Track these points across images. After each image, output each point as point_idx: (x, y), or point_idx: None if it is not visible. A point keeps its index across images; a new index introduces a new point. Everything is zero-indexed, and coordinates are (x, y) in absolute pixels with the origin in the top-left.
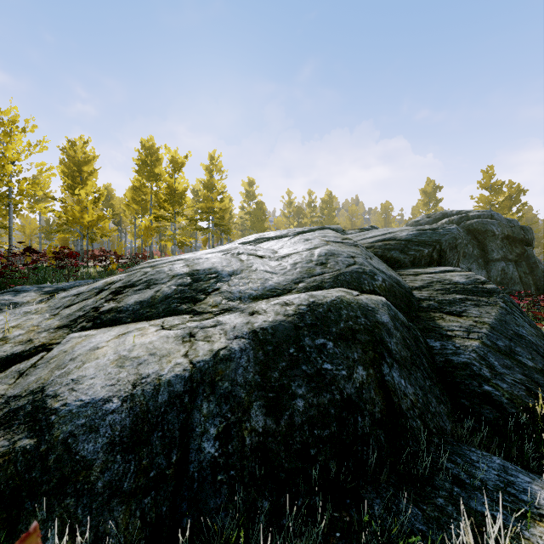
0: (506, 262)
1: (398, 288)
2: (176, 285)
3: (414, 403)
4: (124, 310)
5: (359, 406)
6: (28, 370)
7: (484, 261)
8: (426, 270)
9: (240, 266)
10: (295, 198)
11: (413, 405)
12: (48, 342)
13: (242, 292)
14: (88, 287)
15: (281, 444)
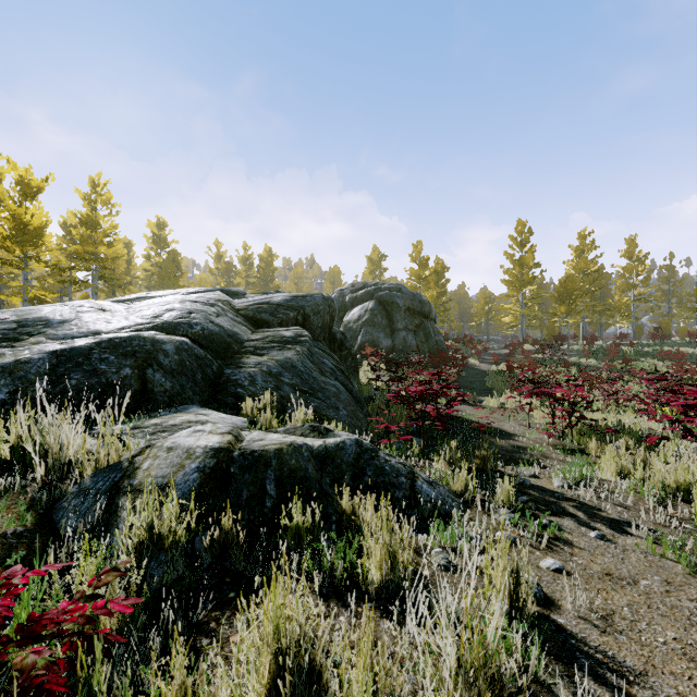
0: (407, 331)
1: (221, 337)
2: None
3: (168, 390)
4: None
5: (120, 386)
6: None
7: (391, 330)
8: (278, 329)
9: (75, 316)
10: (226, 251)
11: (167, 391)
12: None
13: (67, 335)
14: None
15: (54, 398)
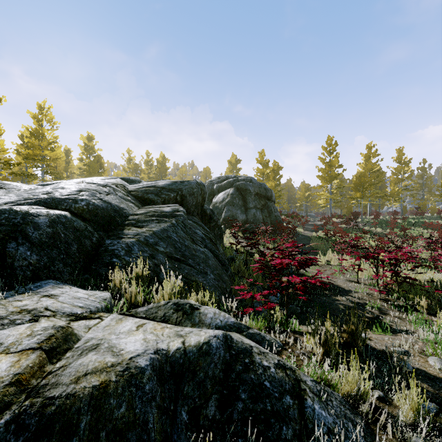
0: (256, 209)
1: (105, 211)
2: None
3: (32, 264)
4: None
5: None
6: None
7: (245, 208)
8: (160, 206)
9: None
10: (134, 156)
11: (30, 264)
12: None
13: None
14: None
15: None
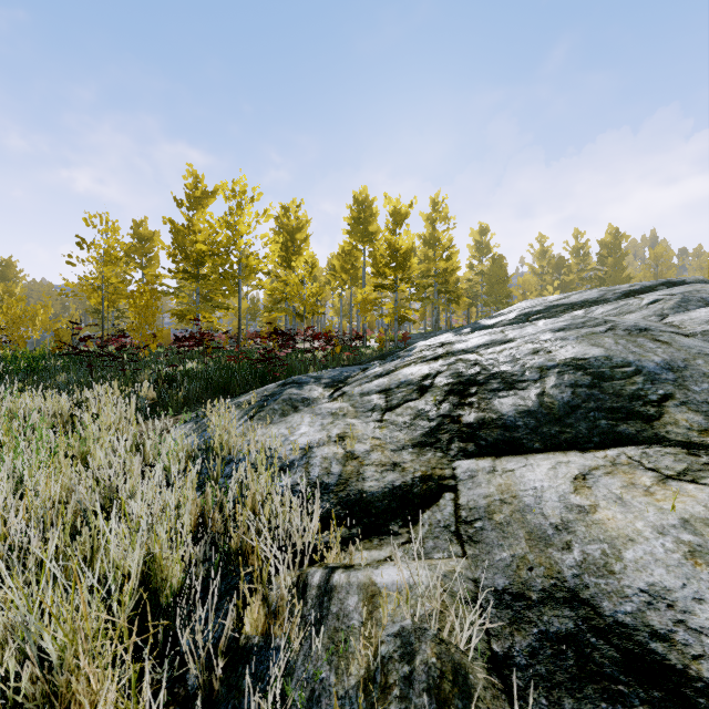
0: None
1: None
2: (567, 384)
3: None
4: (511, 426)
5: None
6: (460, 528)
7: None
8: None
9: (671, 352)
10: (551, 245)
11: None
12: (433, 473)
13: None
14: (390, 381)
15: None
